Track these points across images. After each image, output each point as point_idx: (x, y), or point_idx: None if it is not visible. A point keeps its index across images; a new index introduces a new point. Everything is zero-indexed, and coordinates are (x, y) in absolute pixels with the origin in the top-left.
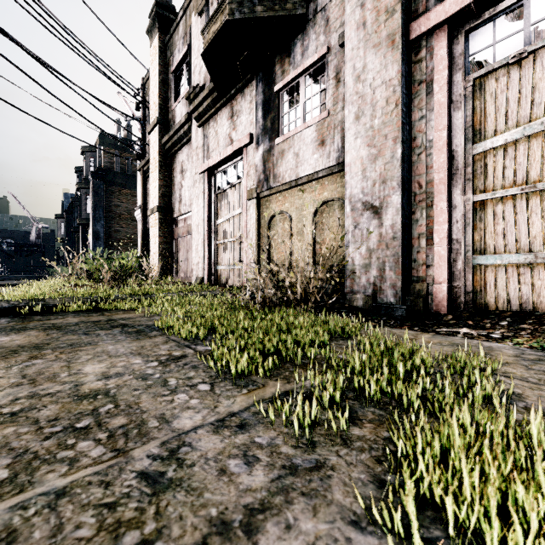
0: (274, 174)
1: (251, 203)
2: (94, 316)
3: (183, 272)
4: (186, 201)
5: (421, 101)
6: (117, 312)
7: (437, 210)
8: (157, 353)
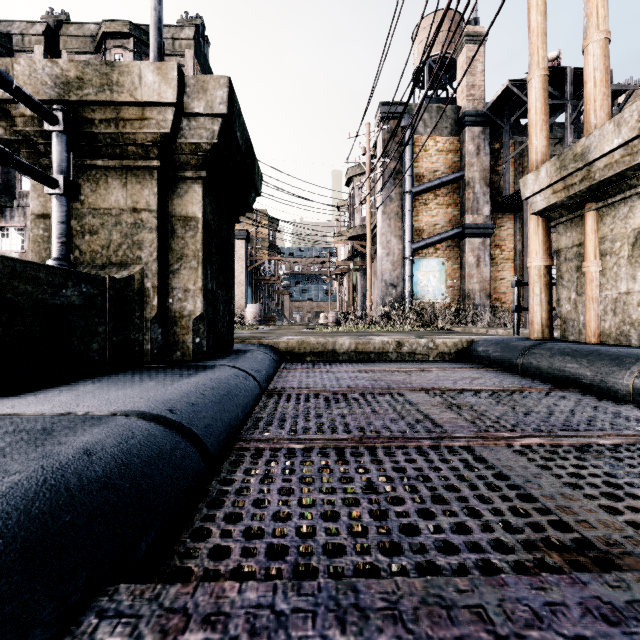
0: None
1: None
2: None
3: None
4: None
5: None
6: None
7: None
8: None
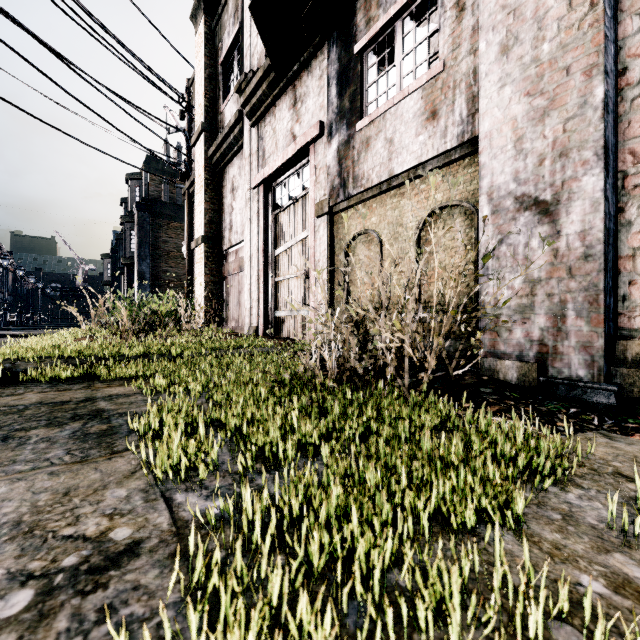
0: (355, 175)
1: (321, 222)
2: (73, 390)
3: (234, 319)
4: (237, 228)
5: None
6: (113, 383)
7: None
8: (72, 530)
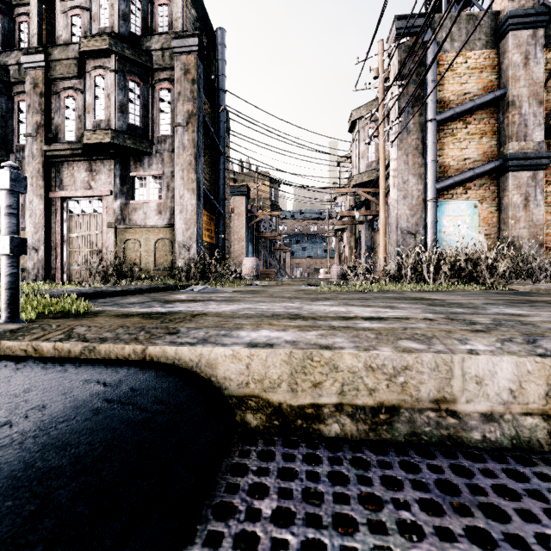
0: None
1: None
2: None
3: None
4: None
5: (54, 217)
6: None
7: (58, 252)
8: None
